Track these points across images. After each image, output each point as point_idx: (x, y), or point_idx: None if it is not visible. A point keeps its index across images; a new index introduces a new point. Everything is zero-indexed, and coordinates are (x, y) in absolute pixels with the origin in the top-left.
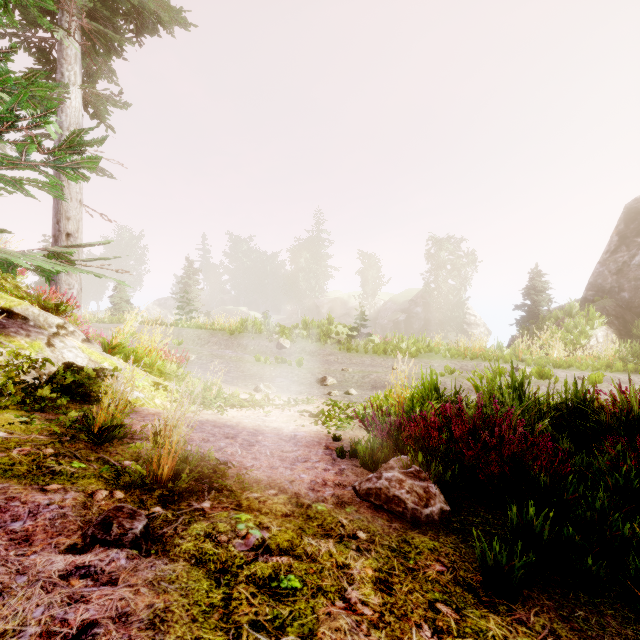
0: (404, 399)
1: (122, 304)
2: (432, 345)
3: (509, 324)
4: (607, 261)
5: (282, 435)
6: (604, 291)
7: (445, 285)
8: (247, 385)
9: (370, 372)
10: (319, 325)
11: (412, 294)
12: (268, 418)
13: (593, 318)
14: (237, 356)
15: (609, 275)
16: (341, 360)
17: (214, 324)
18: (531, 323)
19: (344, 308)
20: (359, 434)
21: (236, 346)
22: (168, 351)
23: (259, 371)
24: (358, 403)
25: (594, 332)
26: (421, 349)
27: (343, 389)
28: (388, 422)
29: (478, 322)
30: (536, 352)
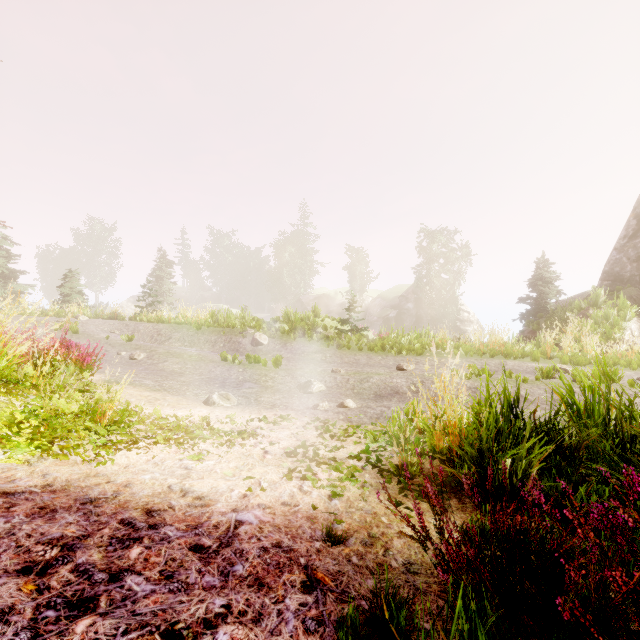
0: (455, 427)
1: (73, 295)
2: (437, 340)
3: (512, 319)
4: (625, 247)
5: (205, 530)
6: (623, 280)
7: (438, 280)
8: (198, 394)
9: (369, 374)
10: (303, 318)
11: (402, 290)
12: (198, 467)
13: (624, 308)
14: (199, 354)
15: (628, 262)
16: (330, 359)
17: (178, 317)
18: (539, 317)
19: (331, 305)
20: (379, 510)
21: (203, 343)
22: (75, 345)
23: (223, 373)
24: (361, 425)
25: (627, 324)
26: (426, 345)
27: (335, 399)
28: (426, 471)
29: (471, 319)
30: (568, 347)
